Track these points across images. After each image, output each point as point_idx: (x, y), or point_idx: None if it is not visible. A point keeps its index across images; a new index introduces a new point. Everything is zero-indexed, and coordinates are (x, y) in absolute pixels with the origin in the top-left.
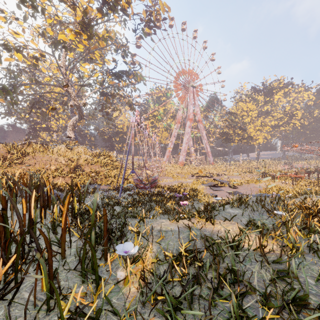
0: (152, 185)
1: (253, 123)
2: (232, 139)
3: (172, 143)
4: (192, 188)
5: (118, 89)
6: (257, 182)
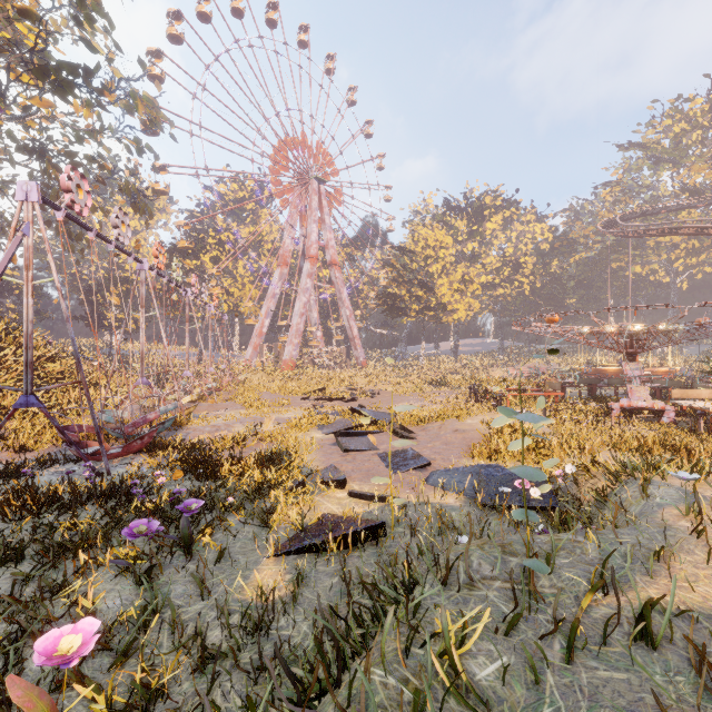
0: (131, 446)
1: (447, 276)
2: (406, 309)
3: (269, 313)
4: (275, 450)
5: (81, 137)
6: (464, 416)
